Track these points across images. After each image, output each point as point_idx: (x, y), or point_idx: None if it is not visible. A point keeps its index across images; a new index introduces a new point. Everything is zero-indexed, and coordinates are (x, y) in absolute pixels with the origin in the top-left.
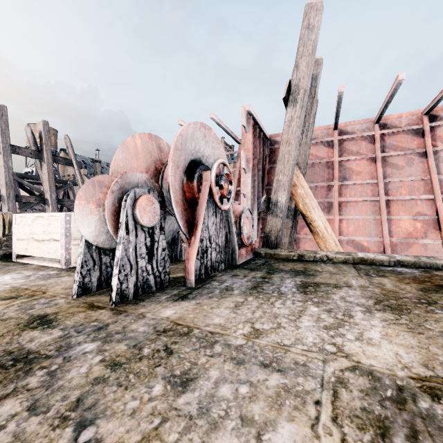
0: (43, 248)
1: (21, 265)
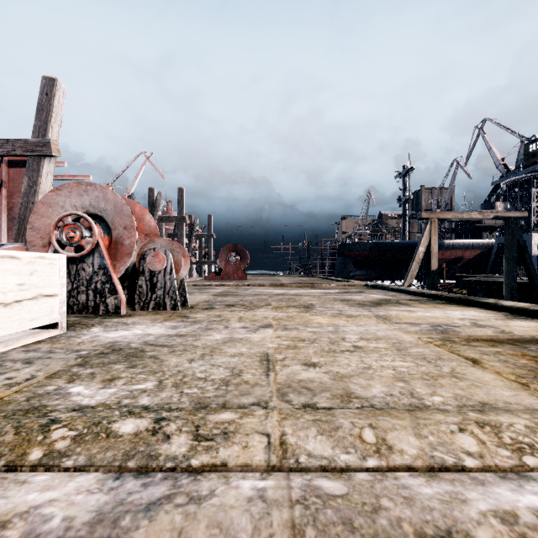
0: (19, 315)
1: (1, 358)
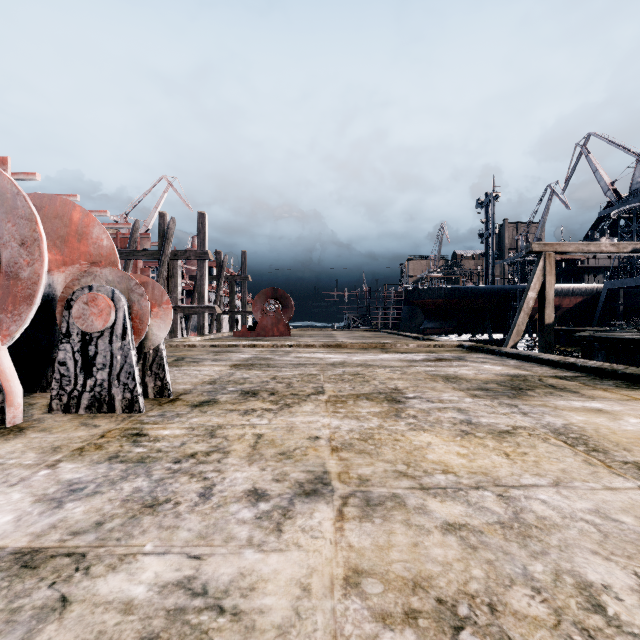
0: None
1: None
